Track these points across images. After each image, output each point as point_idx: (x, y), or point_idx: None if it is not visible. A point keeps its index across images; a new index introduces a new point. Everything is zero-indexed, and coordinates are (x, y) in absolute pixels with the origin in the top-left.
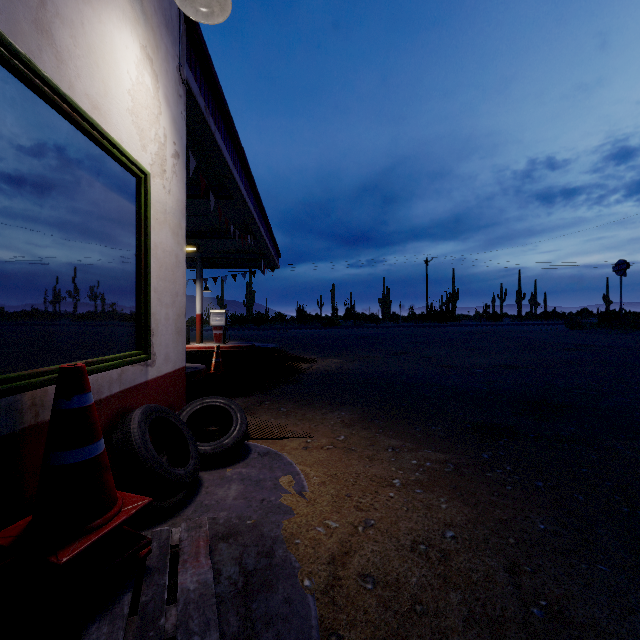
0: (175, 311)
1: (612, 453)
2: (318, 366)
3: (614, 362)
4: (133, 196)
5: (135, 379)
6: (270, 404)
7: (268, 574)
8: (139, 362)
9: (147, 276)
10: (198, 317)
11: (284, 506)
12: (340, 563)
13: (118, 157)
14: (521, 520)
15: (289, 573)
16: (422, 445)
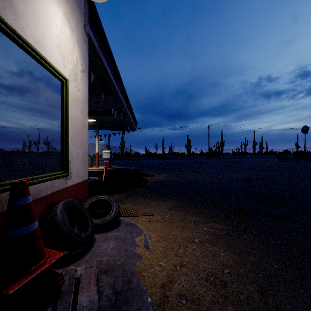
0: (82, 151)
1: (308, 224)
2: (155, 178)
3: (303, 176)
4: (59, 91)
5: (60, 186)
6: (131, 198)
7: (128, 294)
8: (62, 177)
9: (67, 132)
10: (97, 154)
11: (137, 254)
12: (167, 287)
13: (50, 70)
14: (264, 263)
15: (140, 293)
16: (209, 220)
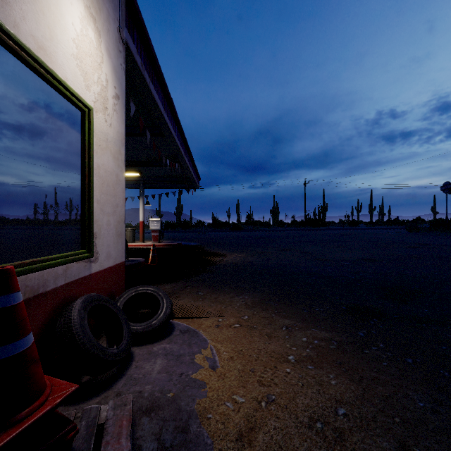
0: (115, 218)
1: None
2: (227, 259)
3: (447, 257)
4: (78, 126)
5: (79, 273)
6: (191, 289)
7: None
8: (83, 259)
9: (90, 190)
10: (141, 223)
11: (199, 380)
12: (247, 440)
13: (63, 92)
14: (401, 397)
15: (201, 450)
16: (309, 324)
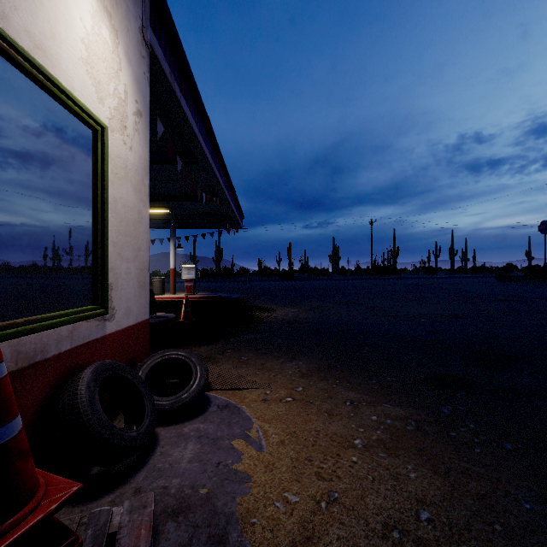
0: (137, 265)
1: None
2: (277, 315)
3: None
4: (89, 149)
5: (90, 335)
6: (232, 353)
7: None
8: (94, 317)
9: (104, 230)
10: (172, 271)
11: (241, 472)
12: None
13: (69, 105)
14: (502, 496)
15: None
16: (380, 398)
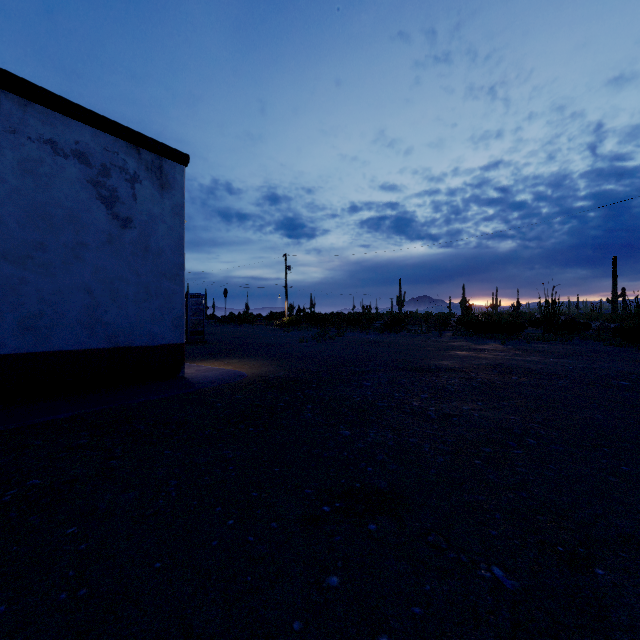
0: None
1: None
2: None
3: None
4: None
5: None
6: None
7: None
8: None
9: None
10: None
11: None
12: None
13: None
14: None
15: None
16: None
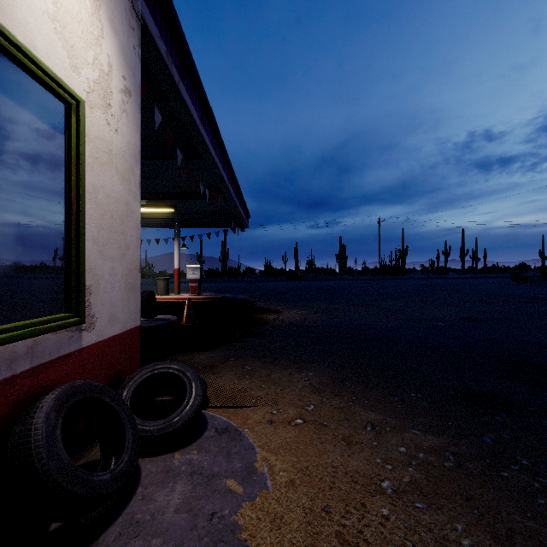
0: (125, 265)
1: None
2: (283, 317)
3: None
4: (60, 125)
5: (60, 349)
6: (235, 361)
7: None
8: (65, 328)
9: (79, 223)
10: (176, 271)
11: (240, 529)
12: None
13: (28, 67)
14: None
15: None
16: (406, 421)
